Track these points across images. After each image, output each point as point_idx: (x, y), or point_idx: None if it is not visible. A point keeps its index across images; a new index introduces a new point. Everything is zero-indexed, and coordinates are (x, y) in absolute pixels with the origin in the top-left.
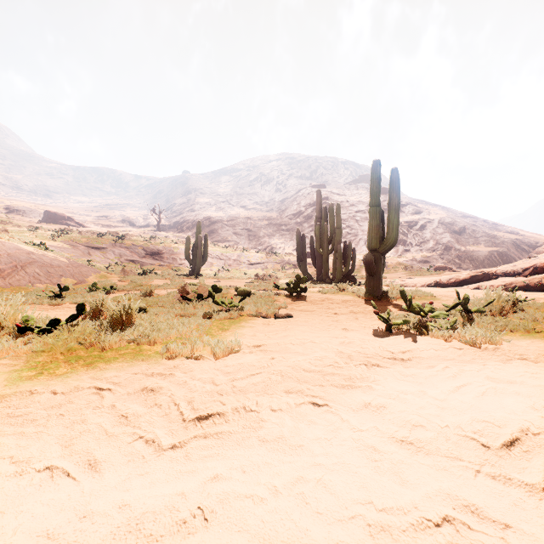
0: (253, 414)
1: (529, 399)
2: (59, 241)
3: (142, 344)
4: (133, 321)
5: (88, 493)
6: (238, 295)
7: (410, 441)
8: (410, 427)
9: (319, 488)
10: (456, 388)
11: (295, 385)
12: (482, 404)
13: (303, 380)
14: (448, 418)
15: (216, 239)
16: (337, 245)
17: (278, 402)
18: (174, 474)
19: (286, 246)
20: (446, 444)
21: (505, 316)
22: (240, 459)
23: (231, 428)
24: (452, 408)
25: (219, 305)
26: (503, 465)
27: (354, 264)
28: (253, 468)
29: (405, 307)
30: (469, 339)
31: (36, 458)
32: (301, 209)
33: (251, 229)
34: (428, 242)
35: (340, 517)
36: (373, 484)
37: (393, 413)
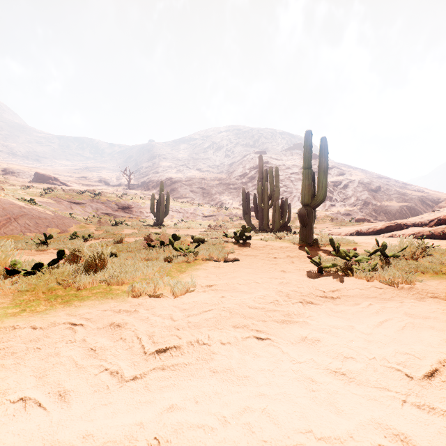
0: (205, 347)
1: (443, 332)
2: (46, 198)
3: (112, 284)
4: (105, 265)
5: (56, 423)
6: (194, 242)
7: (343, 372)
8: (341, 358)
9: (263, 417)
10: (380, 323)
11: (241, 320)
12: (402, 337)
13: (249, 316)
14: (374, 351)
15: (176, 196)
16: (275, 201)
17: (227, 336)
18: (134, 404)
19: (234, 202)
20: (375, 376)
21: (416, 260)
22: (193, 389)
23: (186, 360)
24: (377, 341)
25: (178, 251)
26: (426, 394)
27: (290, 217)
28: (205, 398)
29: (333, 252)
30: (388, 280)
31: (11, 389)
32: (246, 171)
33: (205, 188)
34: (350, 198)
35: (283, 445)
36: (312, 413)
37: (326, 346)
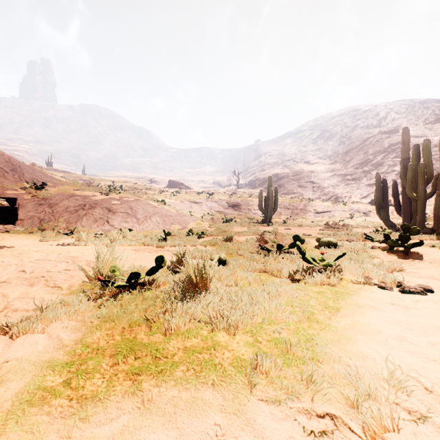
0: None
1: None
2: (173, 199)
3: (216, 329)
4: (209, 285)
5: None
6: (320, 246)
7: None
8: None
9: None
10: None
11: None
12: None
13: None
14: None
15: (282, 192)
16: None
17: None
18: None
19: (352, 195)
20: None
21: None
22: None
23: None
24: None
25: (310, 263)
26: None
27: None
28: None
29: None
30: None
31: None
32: (368, 157)
33: (314, 182)
34: None
35: None
36: None
37: None
